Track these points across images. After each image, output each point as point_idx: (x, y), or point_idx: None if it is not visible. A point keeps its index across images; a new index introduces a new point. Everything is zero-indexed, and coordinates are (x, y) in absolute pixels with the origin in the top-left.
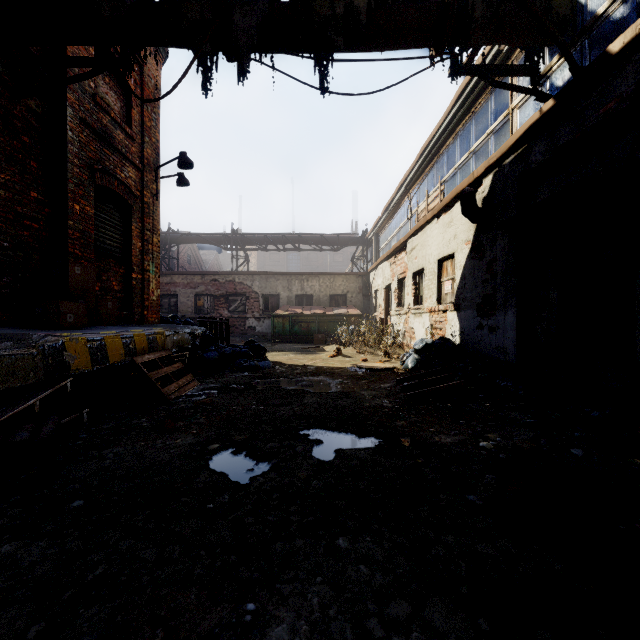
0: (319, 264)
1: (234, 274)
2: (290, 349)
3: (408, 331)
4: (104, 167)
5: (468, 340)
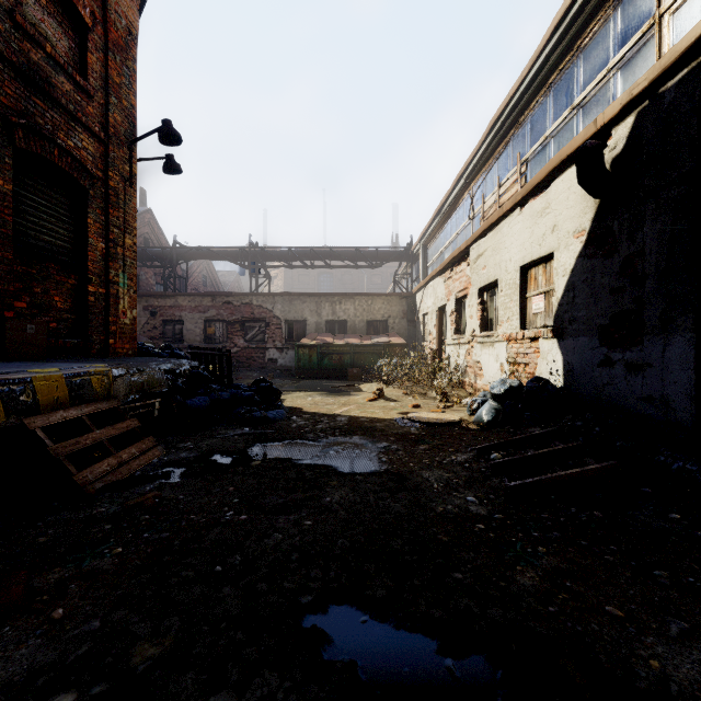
0: (354, 287)
1: (251, 295)
2: (317, 388)
3: (471, 366)
4: (31, 123)
5: (581, 382)
